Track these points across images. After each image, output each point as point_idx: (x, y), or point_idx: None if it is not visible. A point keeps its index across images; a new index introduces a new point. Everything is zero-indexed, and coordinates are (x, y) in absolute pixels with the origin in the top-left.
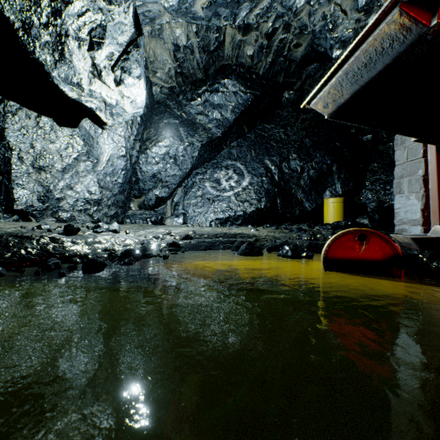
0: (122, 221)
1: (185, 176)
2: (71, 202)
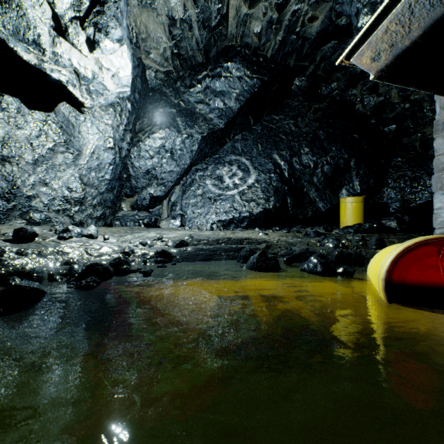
0: (111, 223)
1: (183, 172)
2: (46, 201)
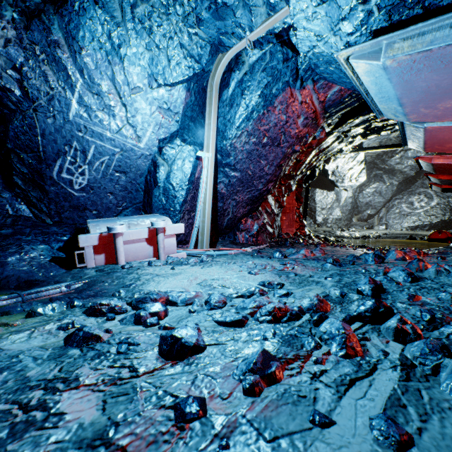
0: (349, 227)
1: (386, 201)
2: (331, 220)
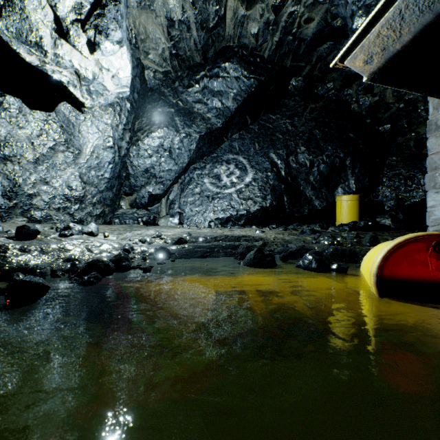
0: (110, 221)
1: (181, 171)
2: (47, 199)
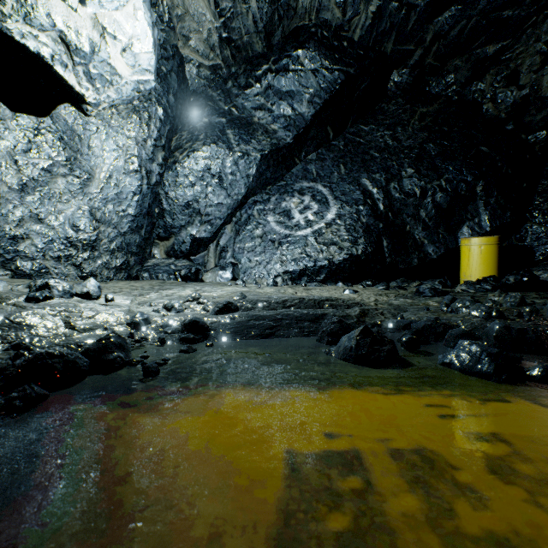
0: (137, 276)
1: (236, 206)
2: (41, 244)
